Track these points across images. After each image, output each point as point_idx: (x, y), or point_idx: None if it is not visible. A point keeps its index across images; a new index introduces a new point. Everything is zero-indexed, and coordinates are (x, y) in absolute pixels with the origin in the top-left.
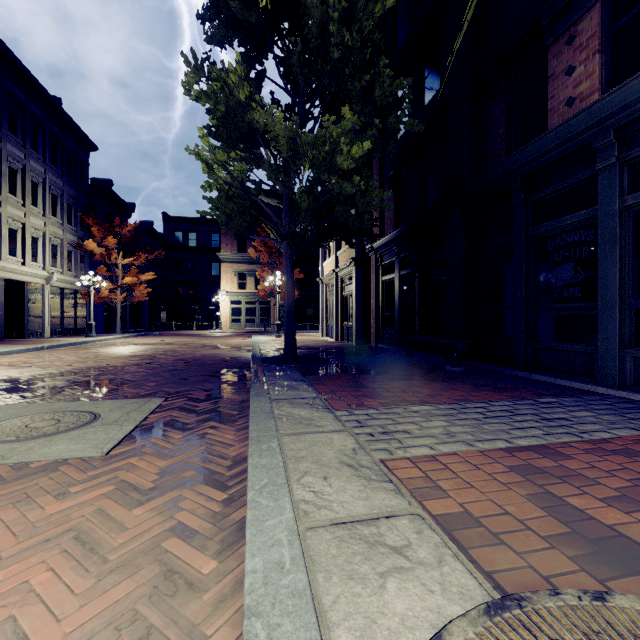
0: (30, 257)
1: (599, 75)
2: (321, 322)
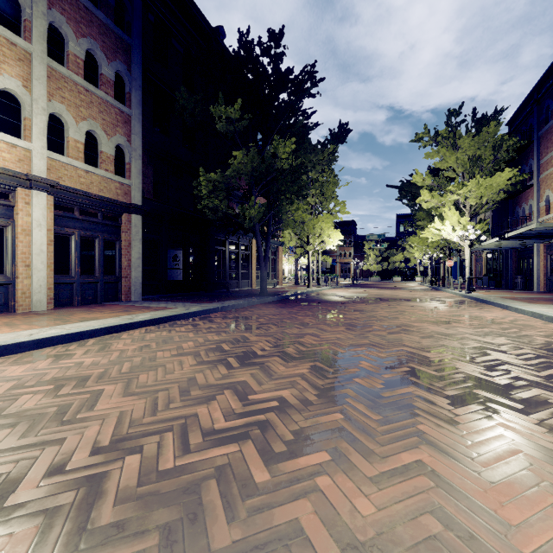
0: None
1: None
2: None
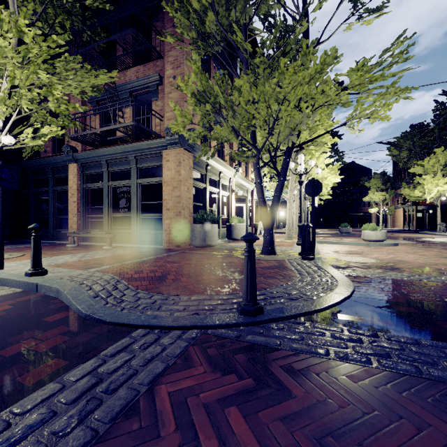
0: None
1: (52, 148)
2: None
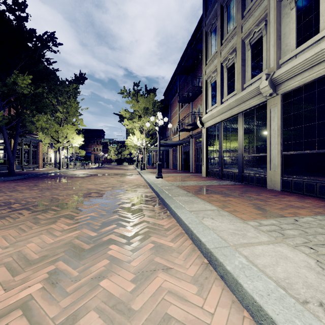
0: None
1: None
2: None
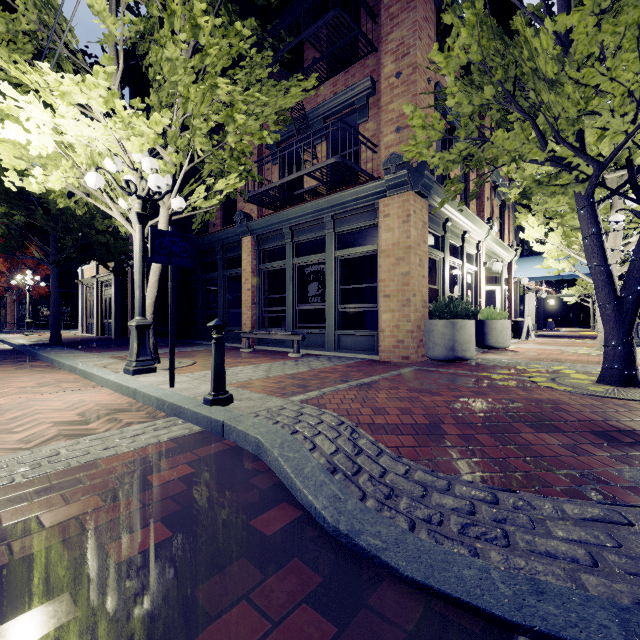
0: None
1: (221, 219)
2: (81, 320)
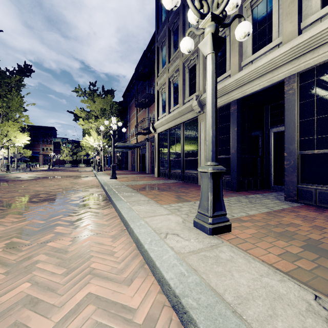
0: (320, 2)
1: None
2: None
